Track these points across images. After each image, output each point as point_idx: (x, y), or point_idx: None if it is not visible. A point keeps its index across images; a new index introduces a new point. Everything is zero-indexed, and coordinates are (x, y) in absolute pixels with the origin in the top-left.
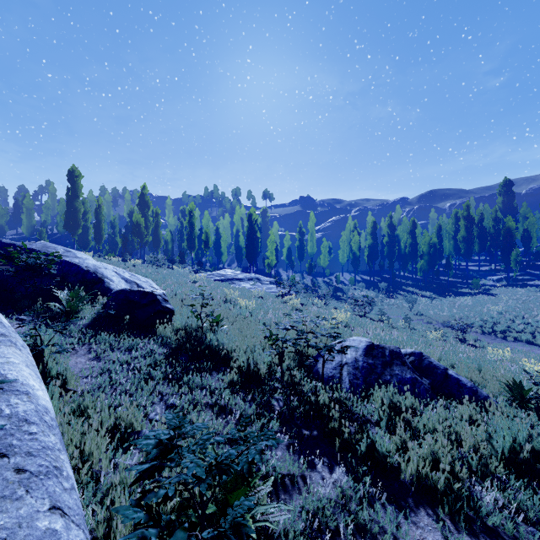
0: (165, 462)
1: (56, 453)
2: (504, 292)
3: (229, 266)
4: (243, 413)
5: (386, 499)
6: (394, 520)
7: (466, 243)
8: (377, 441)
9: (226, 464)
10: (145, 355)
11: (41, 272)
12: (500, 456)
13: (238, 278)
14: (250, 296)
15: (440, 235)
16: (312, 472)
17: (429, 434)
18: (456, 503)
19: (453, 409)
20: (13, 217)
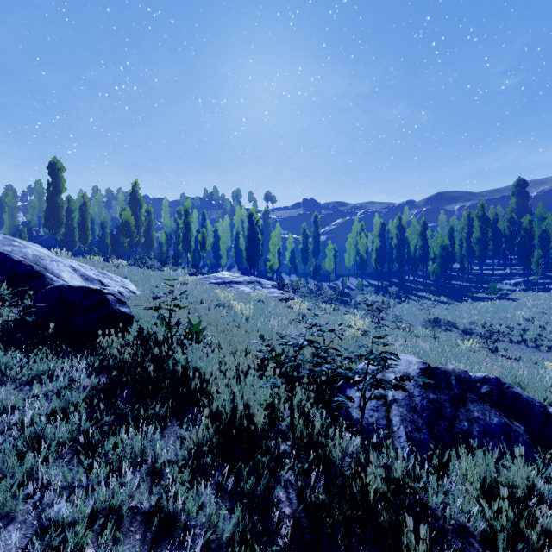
0: None
1: None
2: (524, 296)
3: (229, 270)
4: (212, 535)
5: None
6: None
7: (481, 245)
8: None
9: None
10: (59, 391)
11: None
12: None
13: (236, 282)
14: (248, 300)
15: (453, 237)
16: None
17: None
18: None
19: None
20: None
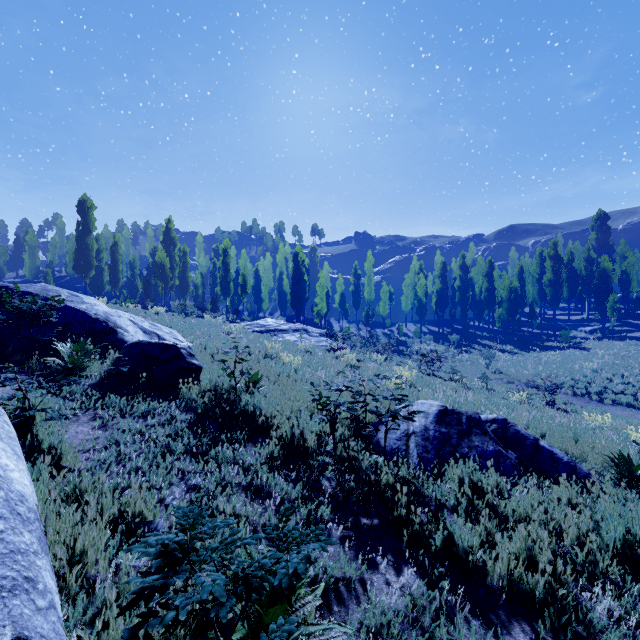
0: (171, 579)
1: (31, 558)
2: (598, 346)
3: (271, 315)
4: (285, 496)
5: (470, 610)
6: (481, 639)
7: (553, 287)
8: (456, 534)
9: (258, 577)
10: (164, 423)
11: (39, 321)
12: (612, 552)
13: (281, 329)
14: (295, 350)
15: (522, 278)
16: (373, 575)
17: (522, 524)
18: (559, 615)
19: (547, 490)
20: (14, 256)
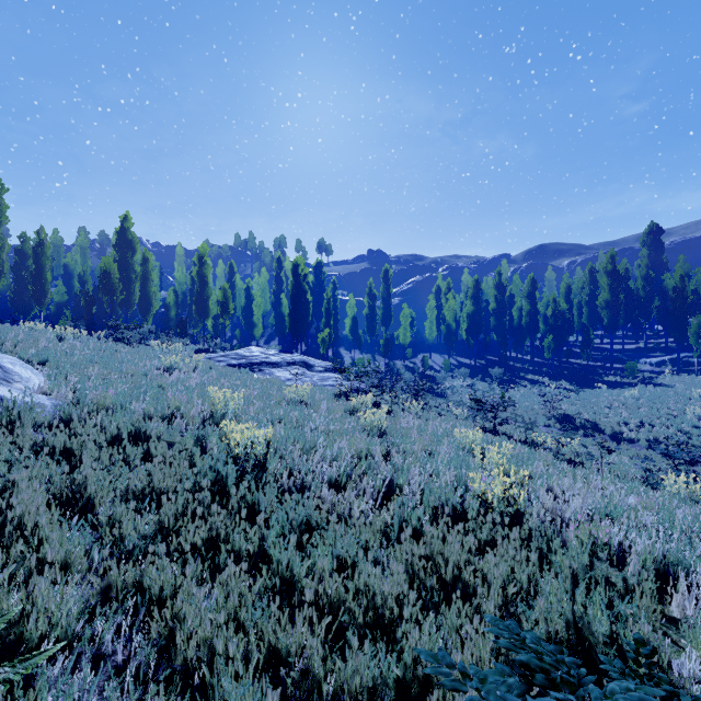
0: None
1: None
2: (679, 382)
3: (267, 343)
4: None
5: None
6: None
7: (610, 310)
8: None
9: None
10: None
11: None
12: None
13: (270, 362)
14: (279, 400)
15: (570, 300)
16: None
17: None
18: None
19: None
20: None
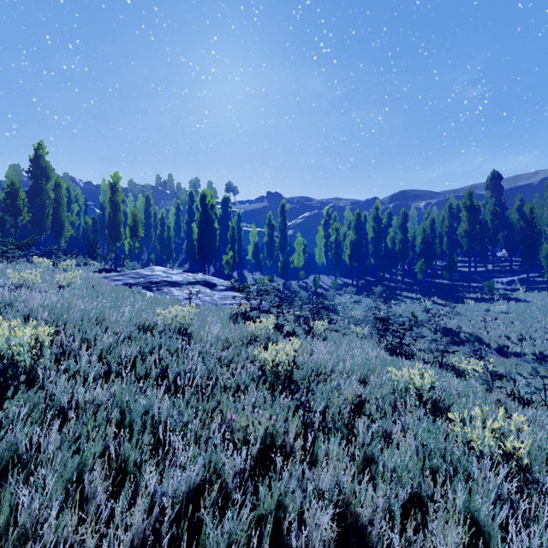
0: None
1: None
2: (533, 298)
3: (180, 266)
4: None
5: None
6: None
7: (469, 238)
8: None
9: None
10: None
11: None
12: None
13: (170, 281)
14: (147, 330)
15: (434, 230)
16: None
17: None
18: None
19: None
20: None
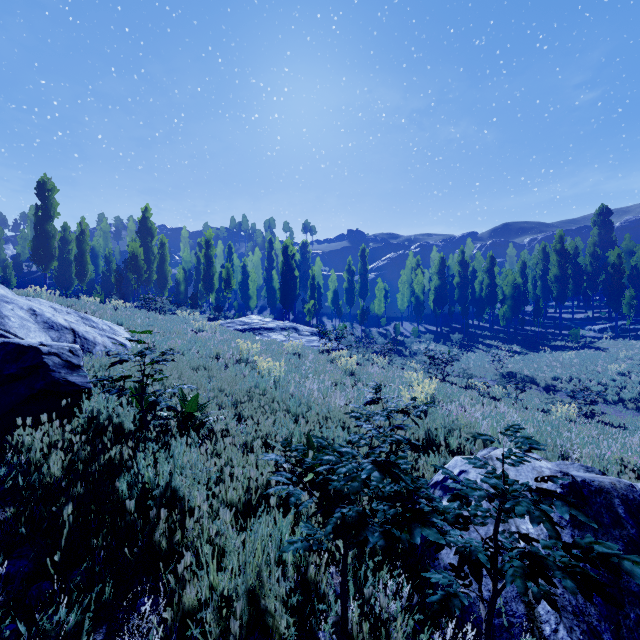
0: None
1: None
2: (614, 345)
3: (260, 313)
4: None
5: None
6: None
7: (559, 283)
8: None
9: None
10: None
11: None
12: None
13: (267, 328)
14: (280, 352)
15: (525, 275)
16: None
17: None
18: None
19: None
20: None
